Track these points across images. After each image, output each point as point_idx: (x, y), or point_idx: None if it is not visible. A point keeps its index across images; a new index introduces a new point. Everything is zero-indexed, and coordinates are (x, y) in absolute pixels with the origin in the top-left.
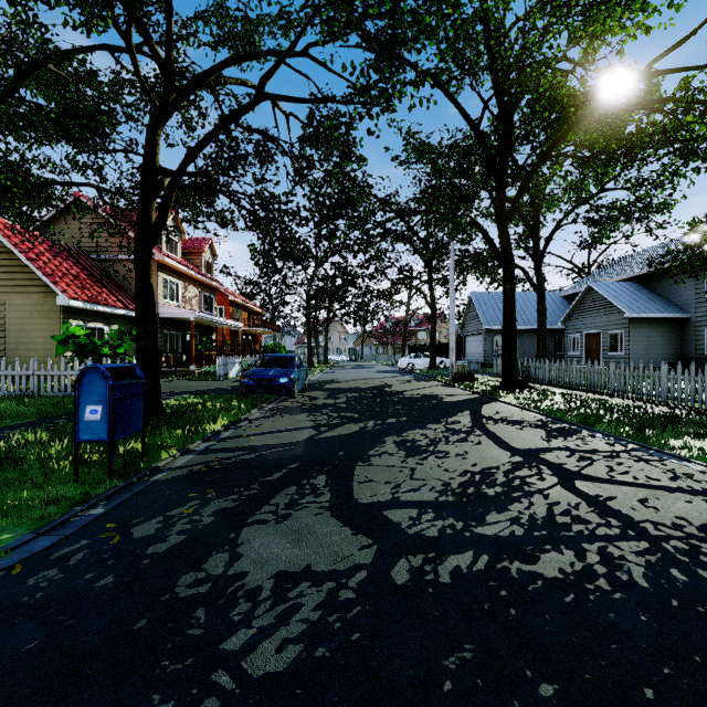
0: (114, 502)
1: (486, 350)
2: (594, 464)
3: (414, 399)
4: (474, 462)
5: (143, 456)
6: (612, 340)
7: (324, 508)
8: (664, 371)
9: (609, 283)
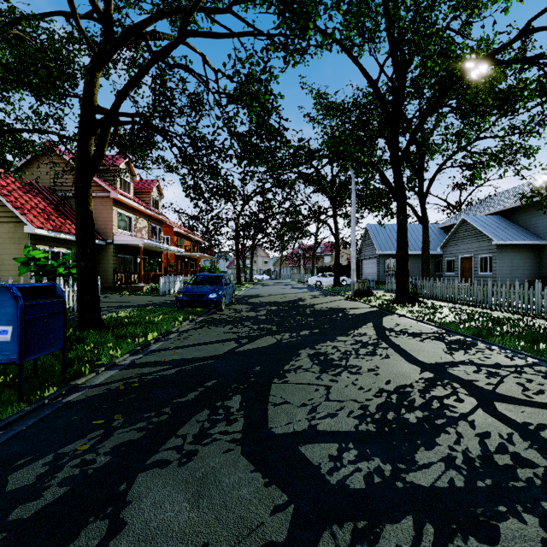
0: (10, 432)
1: (379, 271)
2: (505, 381)
3: (323, 312)
4: (387, 378)
5: (63, 373)
6: (482, 263)
7: (235, 442)
8: (538, 288)
9: (479, 216)
